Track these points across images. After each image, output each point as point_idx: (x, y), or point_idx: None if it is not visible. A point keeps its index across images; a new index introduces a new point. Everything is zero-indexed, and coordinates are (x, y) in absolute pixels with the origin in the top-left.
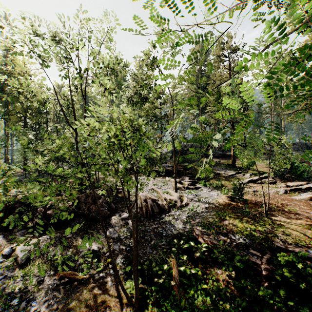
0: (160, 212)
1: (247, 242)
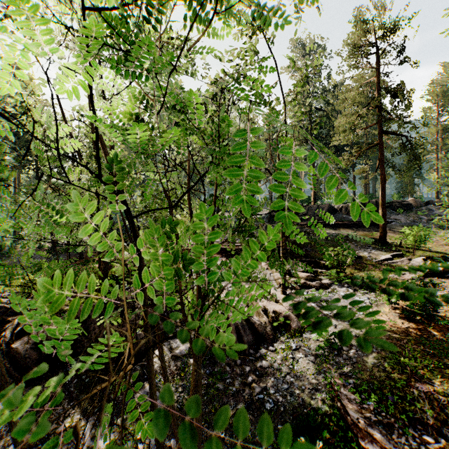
0: (255, 341)
1: None
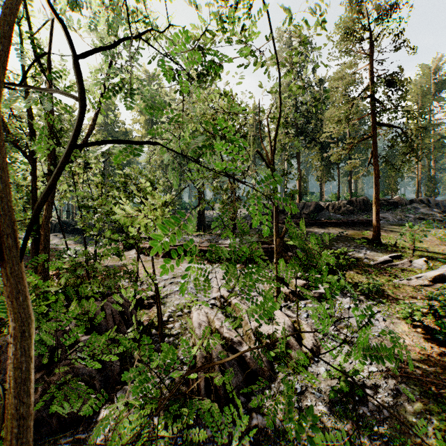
0: (246, 381)
1: None
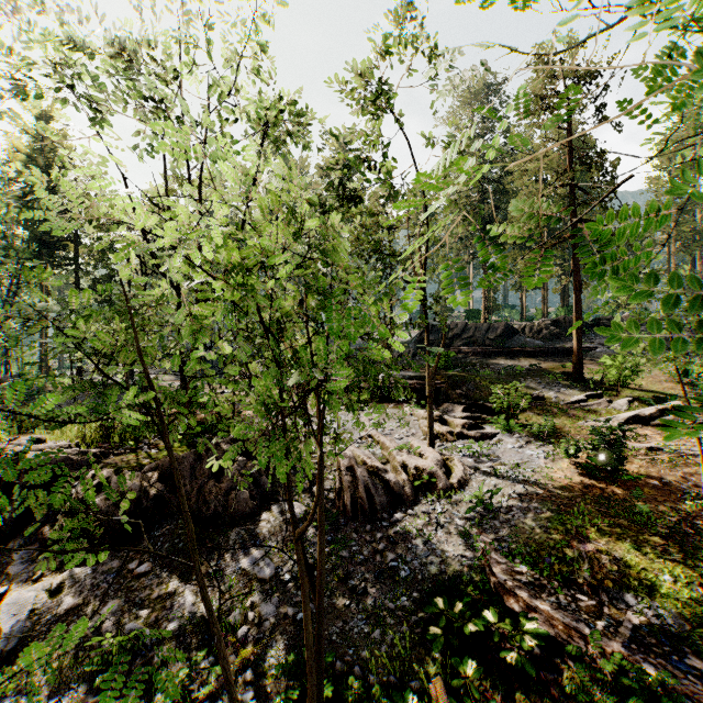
0: (390, 503)
1: (671, 624)
